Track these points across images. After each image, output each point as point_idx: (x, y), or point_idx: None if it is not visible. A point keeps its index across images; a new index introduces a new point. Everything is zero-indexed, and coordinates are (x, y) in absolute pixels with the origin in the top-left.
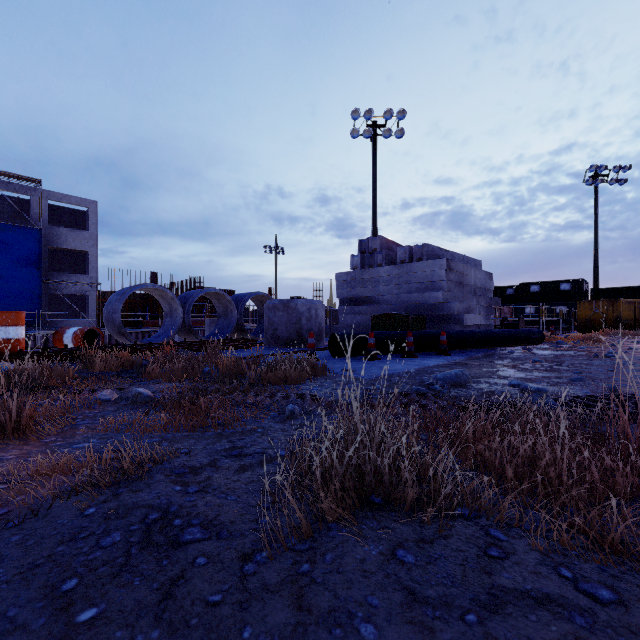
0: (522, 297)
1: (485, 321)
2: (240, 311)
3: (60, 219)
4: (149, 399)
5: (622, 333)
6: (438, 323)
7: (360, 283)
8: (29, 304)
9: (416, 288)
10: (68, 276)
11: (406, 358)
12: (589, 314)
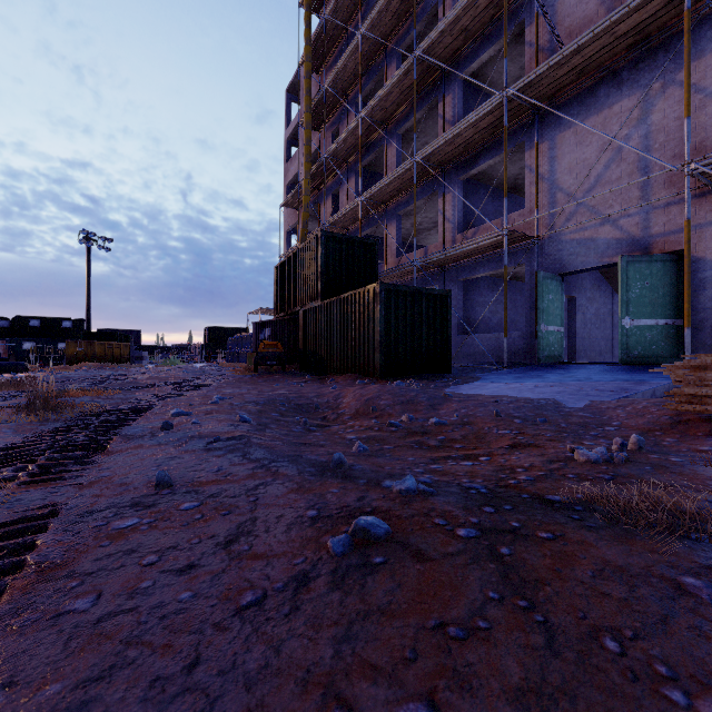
0: (20, 331)
1: None
2: None
3: None
4: None
5: (93, 365)
6: None
7: None
8: None
9: None
10: None
11: None
12: (76, 351)
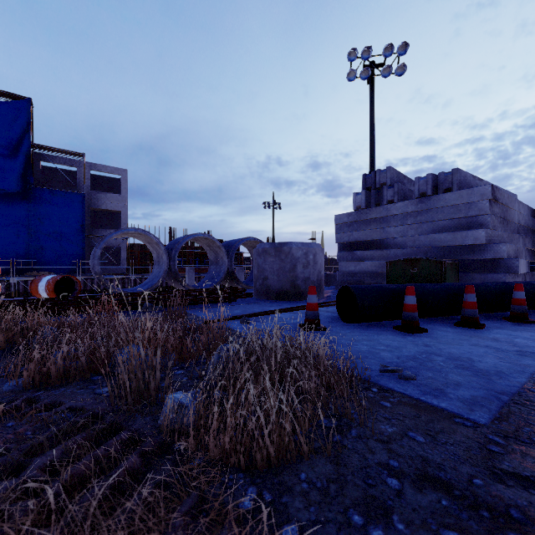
0: None
1: (527, 268)
2: (231, 258)
3: (101, 186)
4: None
5: None
6: (476, 271)
7: (364, 225)
8: (75, 254)
9: (442, 227)
10: (105, 231)
11: (468, 329)
12: None
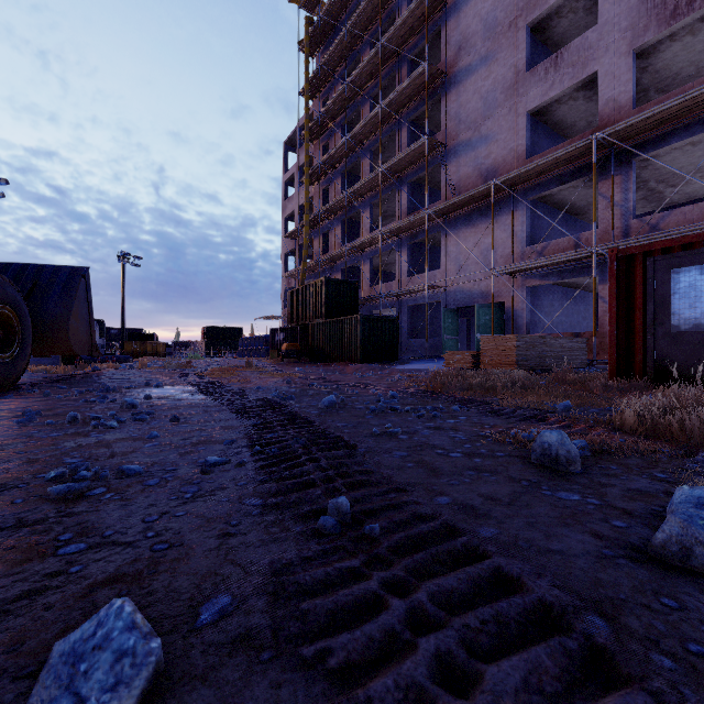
0: None
1: None
2: None
3: None
4: None
5: (151, 358)
6: None
7: None
8: None
9: None
10: None
11: None
12: (132, 349)
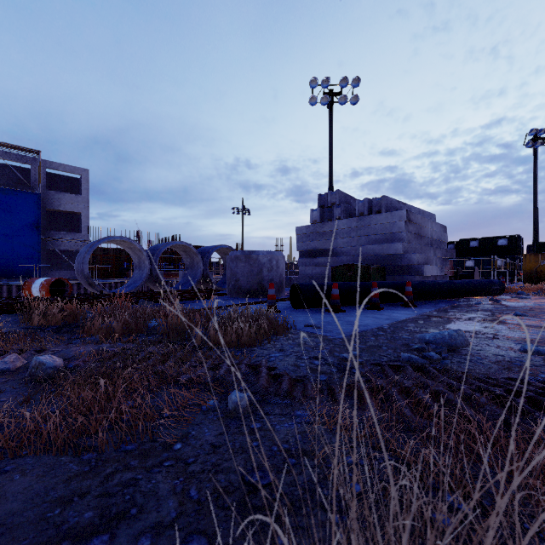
0: (462, 251)
1: (440, 272)
2: (205, 263)
3: (57, 185)
4: (54, 371)
5: None
6: (397, 274)
7: (319, 236)
8: (29, 258)
9: (375, 240)
10: (63, 234)
11: (371, 310)
12: (535, 266)
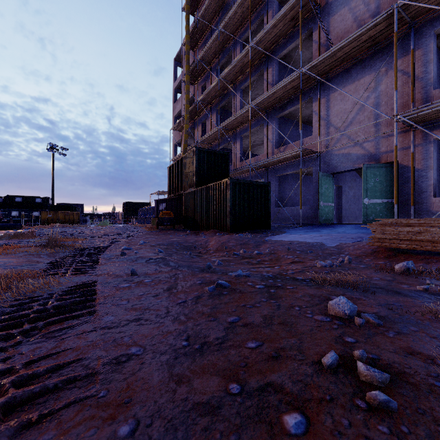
0: (9, 204)
1: None
2: None
3: None
4: None
5: (58, 225)
6: None
7: None
8: None
9: None
10: None
11: None
12: (47, 217)
